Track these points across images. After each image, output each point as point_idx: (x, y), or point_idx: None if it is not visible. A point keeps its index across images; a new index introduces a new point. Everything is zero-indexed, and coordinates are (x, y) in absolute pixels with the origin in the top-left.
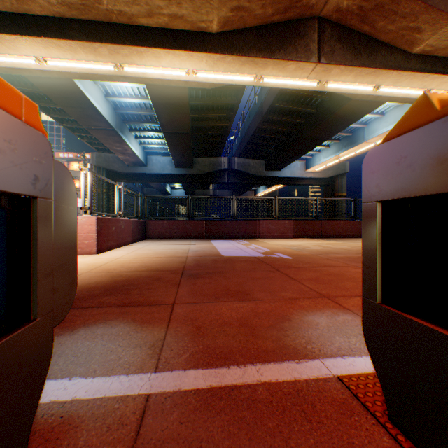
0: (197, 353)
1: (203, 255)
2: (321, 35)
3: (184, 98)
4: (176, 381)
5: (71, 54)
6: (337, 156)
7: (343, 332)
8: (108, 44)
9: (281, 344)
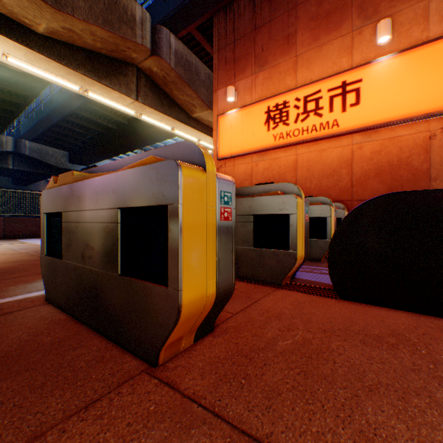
0: None
1: None
2: (139, 81)
3: None
4: None
5: None
6: None
7: None
8: None
9: None
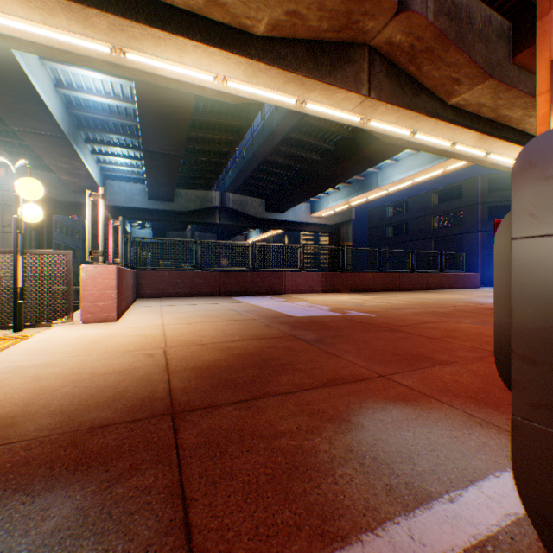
0: None
1: (271, 317)
2: (371, 66)
3: (187, 109)
4: None
5: (42, 14)
6: (347, 201)
7: None
8: (111, 14)
9: None
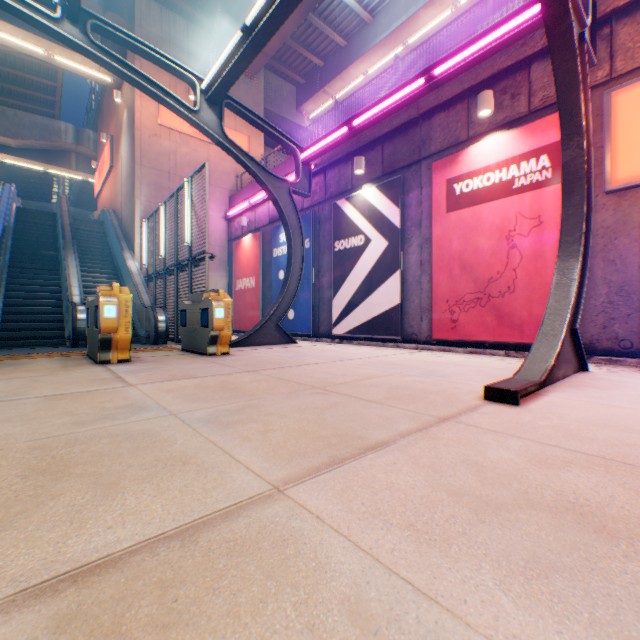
0: None
1: None
2: (80, 160)
3: None
4: None
5: None
6: None
7: None
8: None
9: None
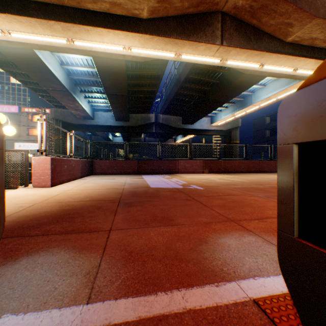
0: (128, 280)
1: (136, 187)
2: (223, 25)
3: (122, 68)
4: (107, 314)
5: (31, 28)
6: (232, 114)
7: (250, 253)
8: (61, 22)
9: (201, 266)
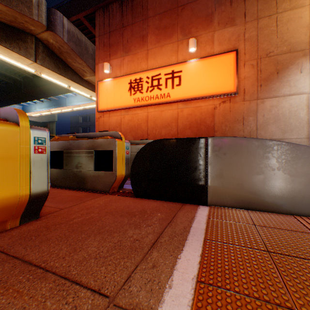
0: None
1: None
2: (38, 47)
3: None
4: None
5: None
6: (49, 110)
7: None
8: None
9: None
